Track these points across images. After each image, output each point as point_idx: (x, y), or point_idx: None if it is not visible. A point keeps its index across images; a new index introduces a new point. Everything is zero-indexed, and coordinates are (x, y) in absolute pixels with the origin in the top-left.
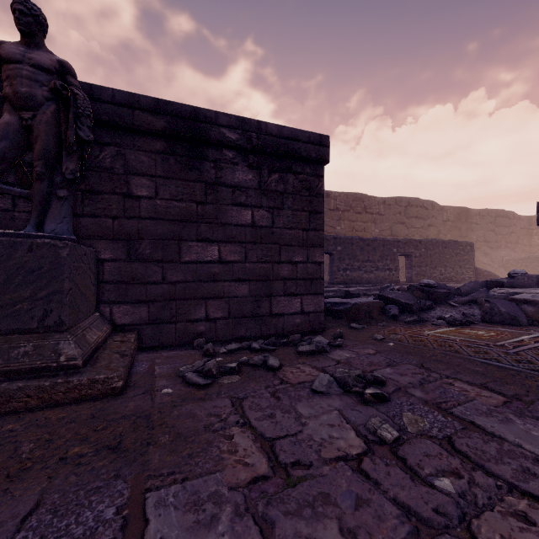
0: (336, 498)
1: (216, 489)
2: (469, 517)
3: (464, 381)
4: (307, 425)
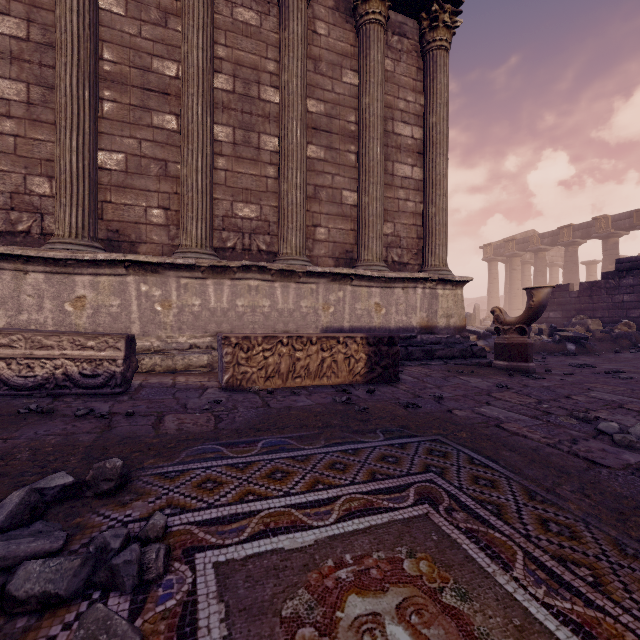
0: (585, 403)
1: (633, 403)
2: (537, 401)
3: (529, 438)
4: (635, 419)
